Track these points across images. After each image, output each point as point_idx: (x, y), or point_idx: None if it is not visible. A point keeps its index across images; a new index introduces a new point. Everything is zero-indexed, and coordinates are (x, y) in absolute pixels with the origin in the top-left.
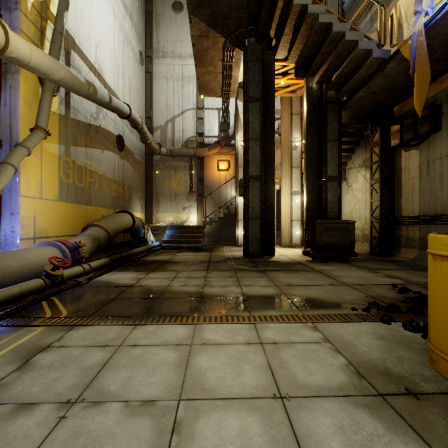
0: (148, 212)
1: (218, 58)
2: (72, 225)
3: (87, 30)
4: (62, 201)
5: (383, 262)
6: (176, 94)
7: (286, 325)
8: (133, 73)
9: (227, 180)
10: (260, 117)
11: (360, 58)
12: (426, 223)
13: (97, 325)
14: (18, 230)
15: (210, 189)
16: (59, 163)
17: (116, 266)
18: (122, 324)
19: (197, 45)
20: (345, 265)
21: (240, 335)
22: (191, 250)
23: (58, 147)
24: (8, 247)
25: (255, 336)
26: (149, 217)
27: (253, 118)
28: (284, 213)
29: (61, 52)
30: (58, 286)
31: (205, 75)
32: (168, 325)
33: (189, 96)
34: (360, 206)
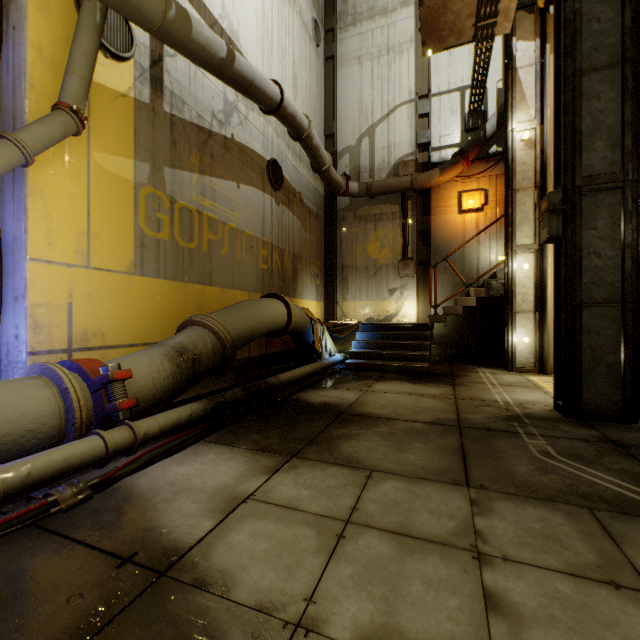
0: (328, 300)
1: None
2: (168, 322)
3: None
4: (144, 276)
5: None
6: (375, 84)
7: None
8: (300, 56)
9: (479, 229)
10: None
11: None
12: None
13: None
14: (24, 334)
15: (442, 251)
16: (135, 198)
17: (218, 424)
18: None
19: None
20: None
21: None
22: (405, 375)
23: (133, 165)
24: (11, 369)
25: None
26: (330, 308)
27: (597, 4)
28: None
29: None
30: None
31: None
32: None
33: (400, 80)
34: None
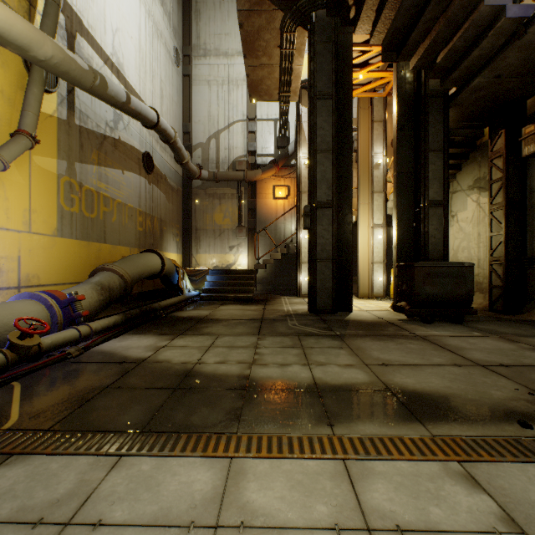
0: (185, 252)
1: (275, 43)
2: (78, 268)
3: (100, 10)
4: (63, 237)
5: (516, 324)
6: (220, 103)
7: (408, 466)
8: (166, 75)
9: (285, 211)
10: (333, 120)
11: (484, 22)
12: None
13: (51, 453)
14: None
15: (264, 223)
16: (57, 185)
17: (132, 326)
18: (95, 453)
19: (245, 25)
20: (460, 328)
21: (319, 498)
22: (239, 301)
23: (56, 163)
24: None
25: (352, 502)
26: (187, 259)
27: (323, 122)
28: (362, 253)
29: (62, 35)
30: (33, 361)
31: (257, 70)
32: (179, 457)
33: (237, 105)
34: (471, 243)
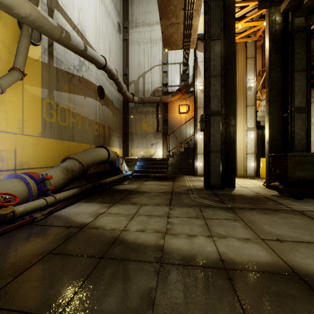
0: (124, 148)
1: (180, 7)
2: (55, 157)
3: None
4: (45, 137)
5: None
6: (145, 55)
7: None
8: (112, 39)
9: (186, 121)
10: (221, 54)
11: None
12: None
13: None
14: None
15: (173, 128)
16: (41, 104)
17: (85, 196)
18: None
19: None
20: None
21: None
22: (156, 179)
23: (41, 90)
24: None
25: None
26: (125, 151)
27: (214, 56)
28: (239, 147)
29: (44, 9)
30: (10, 223)
31: (168, 28)
32: None
33: (156, 55)
34: None
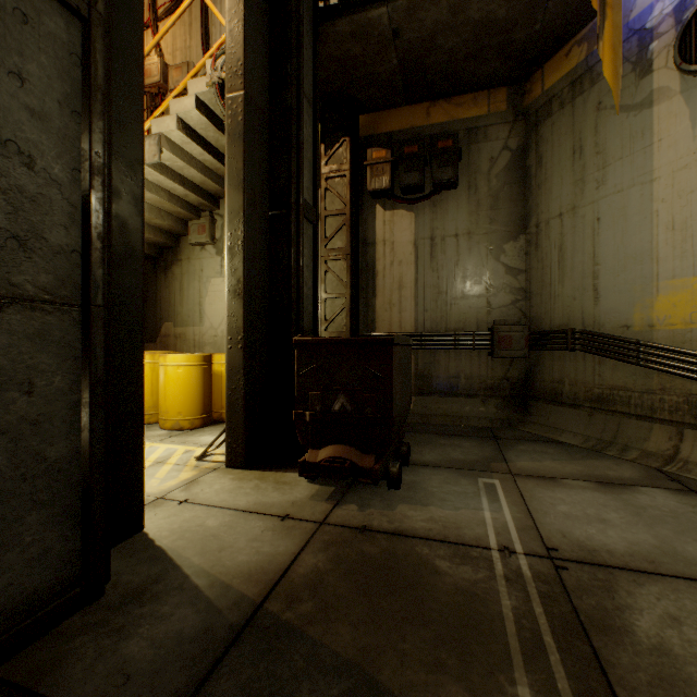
0: None
1: None
2: None
3: None
4: None
5: (415, 435)
6: None
7: None
8: None
9: None
10: None
11: None
12: (436, 347)
13: None
14: None
15: None
16: None
17: None
18: None
19: None
20: (445, 476)
21: None
22: None
23: None
24: None
25: None
26: None
27: None
28: None
29: None
30: None
31: None
32: None
33: None
34: None
